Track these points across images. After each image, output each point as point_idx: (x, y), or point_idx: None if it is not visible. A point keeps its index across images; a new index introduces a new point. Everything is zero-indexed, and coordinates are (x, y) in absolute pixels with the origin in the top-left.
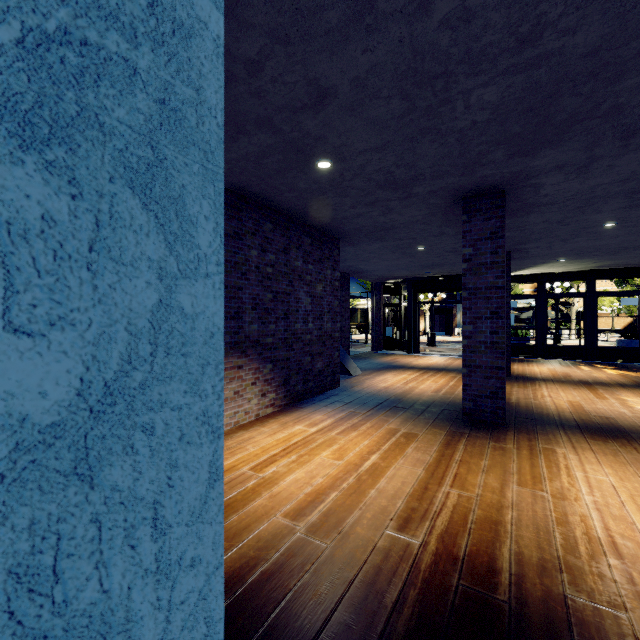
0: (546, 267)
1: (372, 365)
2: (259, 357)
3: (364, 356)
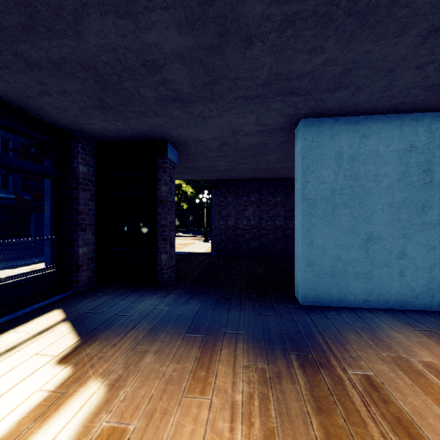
0: None
1: None
2: None
3: None
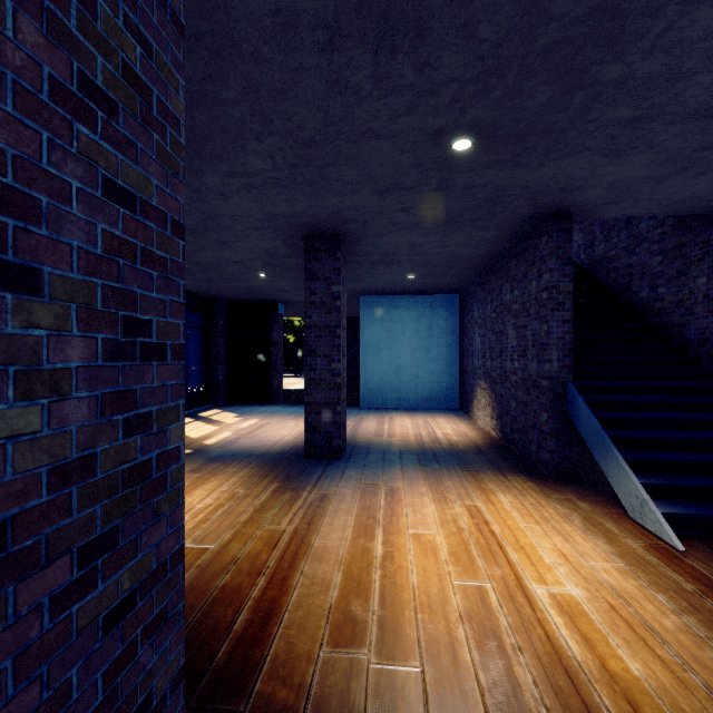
0: None
1: None
2: (491, 386)
3: None
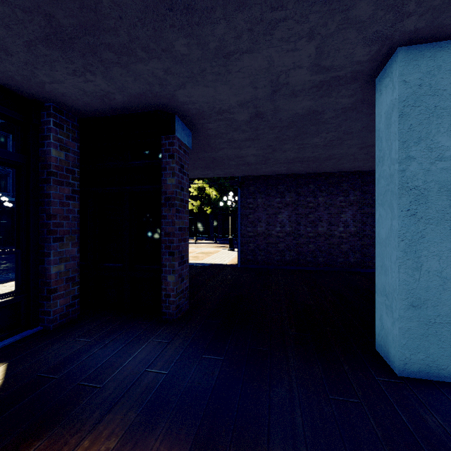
0: None
1: None
2: None
3: None
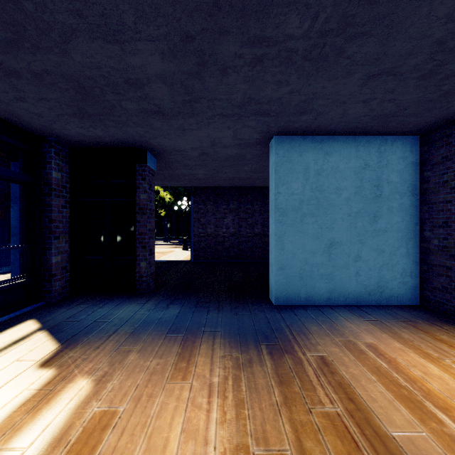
0: None
1: None
2: None
3: None
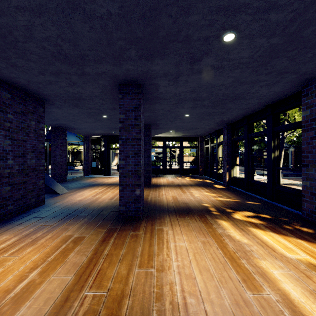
0: (166, 134)
1: (79, 185)
2: None
3: (77, 179)
